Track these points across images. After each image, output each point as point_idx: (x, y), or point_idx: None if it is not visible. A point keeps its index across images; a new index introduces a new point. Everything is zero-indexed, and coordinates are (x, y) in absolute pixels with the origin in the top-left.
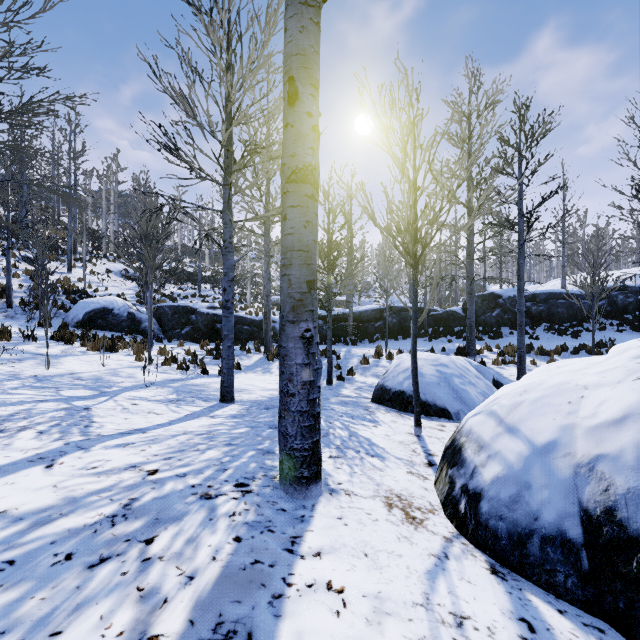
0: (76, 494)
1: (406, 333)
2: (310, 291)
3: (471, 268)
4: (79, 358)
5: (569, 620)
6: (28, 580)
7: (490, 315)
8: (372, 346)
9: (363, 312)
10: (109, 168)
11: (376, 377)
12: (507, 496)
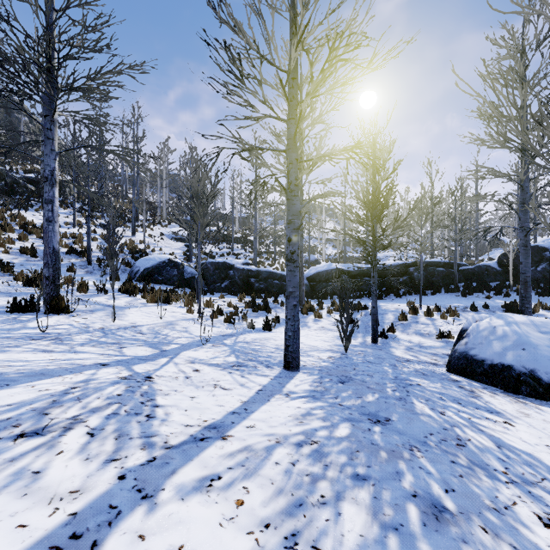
0: None
1: (435, 288)
2: None
3: (526, 217)
4: (140, 310)
5: None
6: None
7: (534, 269)
8: (400, 301)
9: (387, 267)
10: (162, 150)
11: (420, 335)
12: None
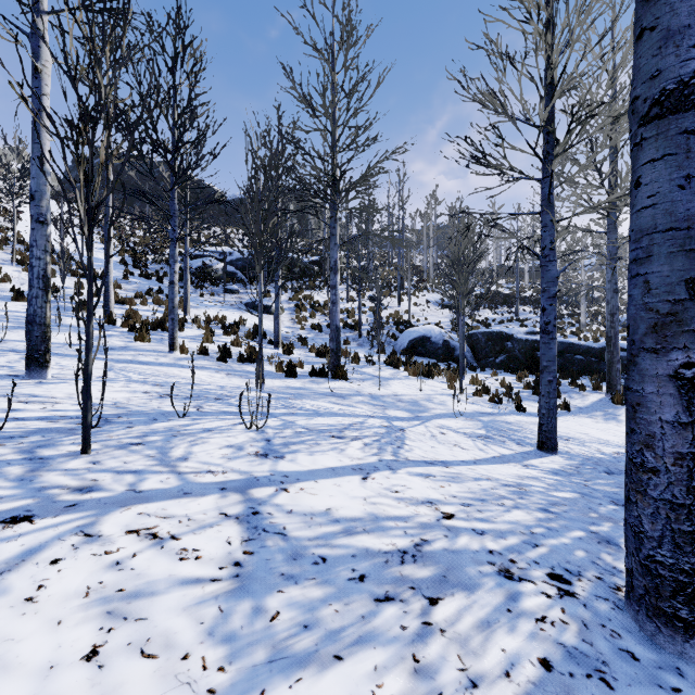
0: (378, 514)
1: None
2: (693, 297)
3: None
4: (402, 382)
5: None
6: (331, 584)
7: None
8: None
9: None
10: (428, 205)
11: None
12: None
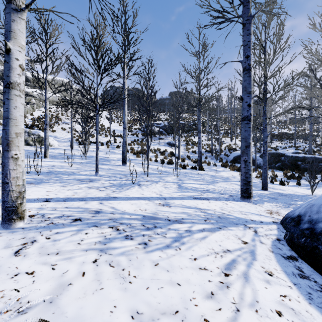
0: (201, 188)
1: None
2: (246, 148)
3: None
4: (226, 172)
5: (277, 228)
6: (191, 190)
7: None
8: None
9: None
10: None
11: None
12: (293, 210)
